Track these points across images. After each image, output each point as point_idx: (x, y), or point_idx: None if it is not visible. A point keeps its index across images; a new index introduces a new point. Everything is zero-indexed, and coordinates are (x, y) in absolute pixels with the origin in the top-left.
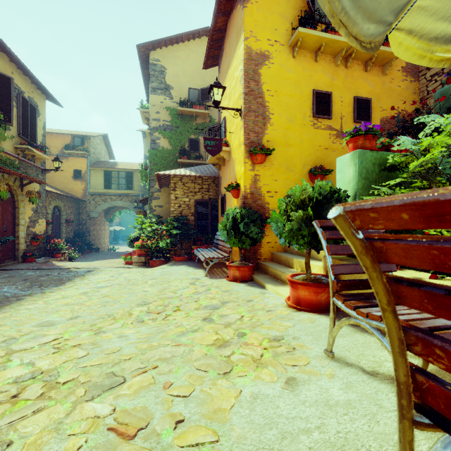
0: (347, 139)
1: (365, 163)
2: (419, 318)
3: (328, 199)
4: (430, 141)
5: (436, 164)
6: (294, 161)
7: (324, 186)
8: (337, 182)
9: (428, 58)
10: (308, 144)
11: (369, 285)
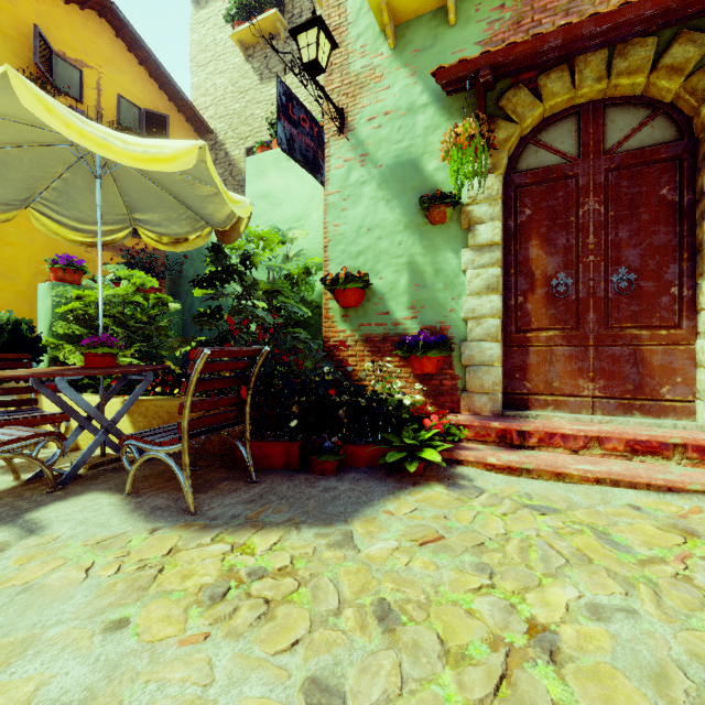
0: (49, 267)
1: (63, 296)
2: (8, 417)
3: (0, 331)
4: (75, 294)
5: (97, 310)
6: (18, 267)
7: (2, 316)
8: (38, 310)
9: (62, 237)
10: (44, 246)
11: (2, 404)
